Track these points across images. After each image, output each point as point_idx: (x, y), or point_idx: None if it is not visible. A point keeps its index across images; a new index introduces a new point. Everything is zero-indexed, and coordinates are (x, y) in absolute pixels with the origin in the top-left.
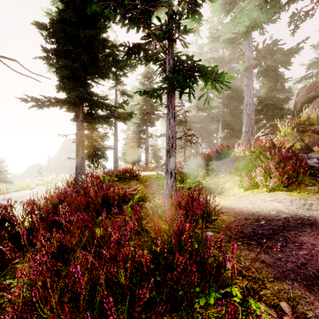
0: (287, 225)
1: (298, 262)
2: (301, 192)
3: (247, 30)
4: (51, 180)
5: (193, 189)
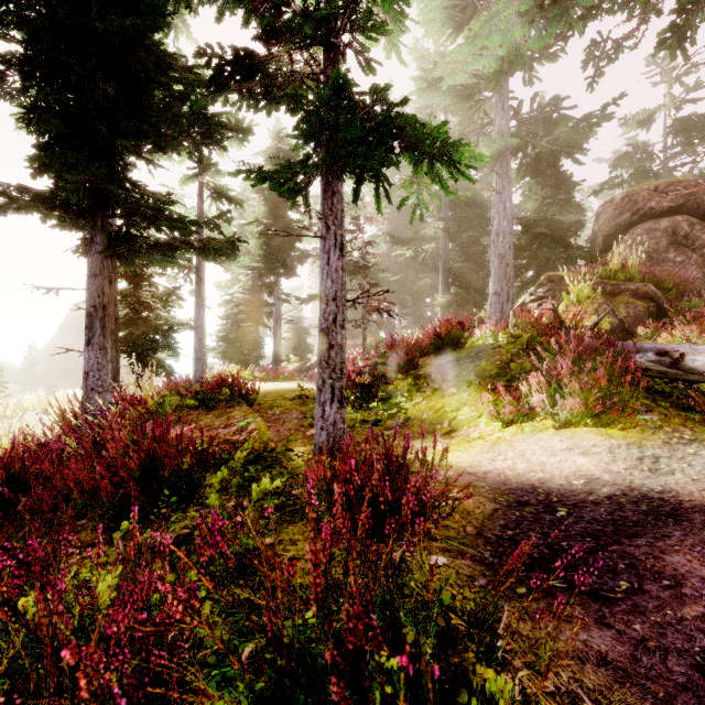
0: (622, 519)
1: (695, 652)
2: (629, 427)
3: (501, 68)
4: (33, 404)
5: (385, 425)
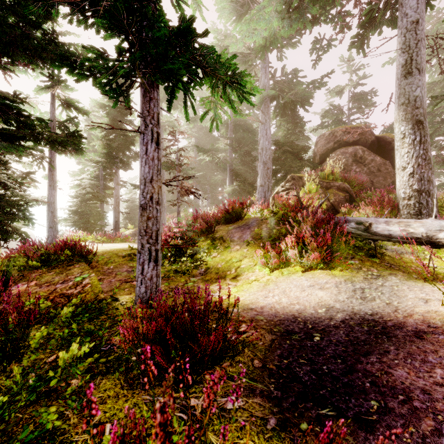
0: (356, 339)
1: None
2: (344, 269)
3: (265, 45)
4: None
5: (192, 273)
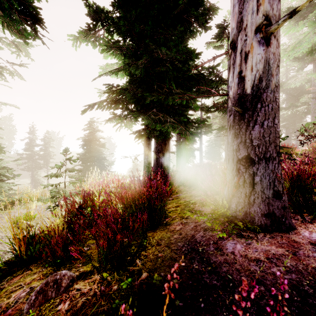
0: None
1: None
2: None
3: (312, 49)
4: None
5: None
